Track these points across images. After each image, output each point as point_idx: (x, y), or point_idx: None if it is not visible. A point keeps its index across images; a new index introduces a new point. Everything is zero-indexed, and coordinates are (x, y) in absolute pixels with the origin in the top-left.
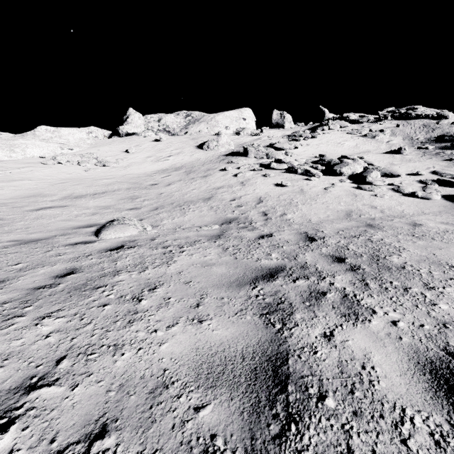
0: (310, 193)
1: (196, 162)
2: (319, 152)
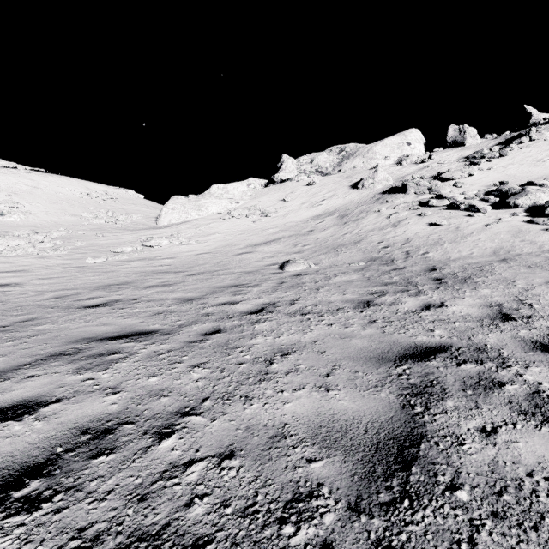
0: (464, 231)
1: (349, 204)
2: (503, 178)
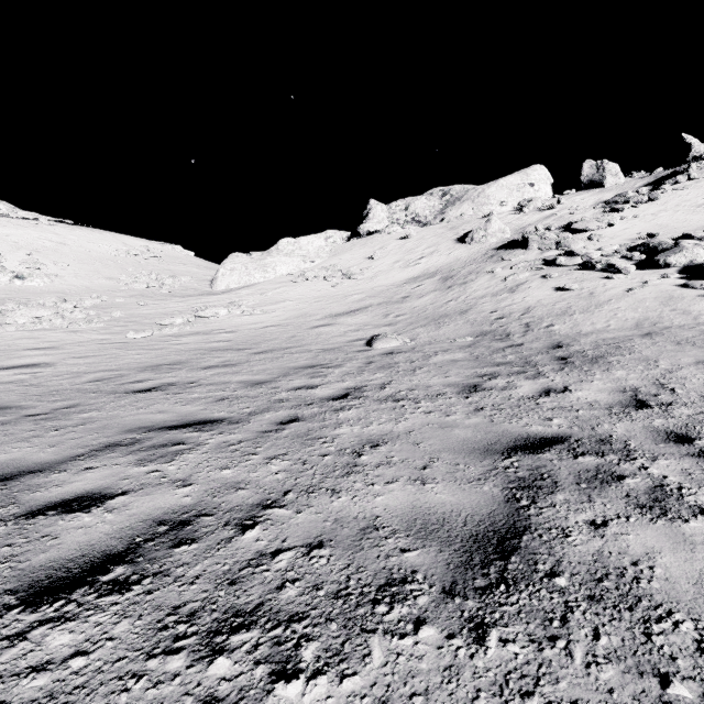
0: (600, 298)
1: (454, 263)
2: (652, 229)
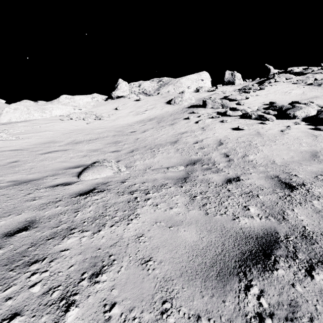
0: (267, 135)
1: (165, 113)
2: (268, 101)
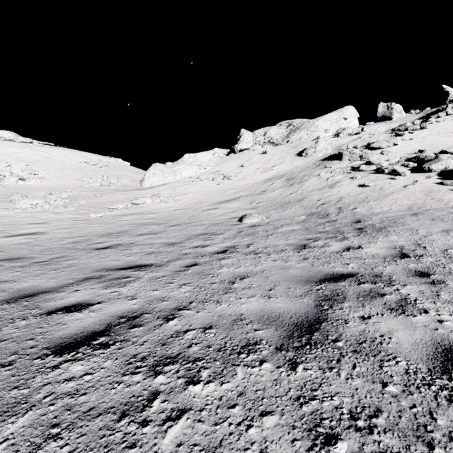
0: (387, 191)
1: (295, 169)
2: (421, 147)
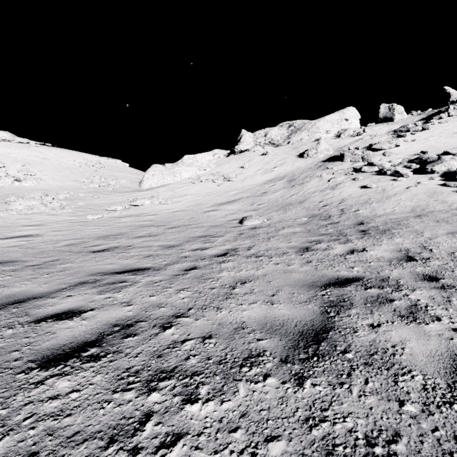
0: (389, 192)
1: (296, 170)
2: (424, 148)
